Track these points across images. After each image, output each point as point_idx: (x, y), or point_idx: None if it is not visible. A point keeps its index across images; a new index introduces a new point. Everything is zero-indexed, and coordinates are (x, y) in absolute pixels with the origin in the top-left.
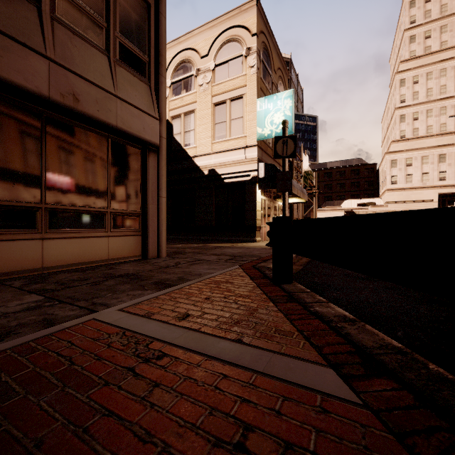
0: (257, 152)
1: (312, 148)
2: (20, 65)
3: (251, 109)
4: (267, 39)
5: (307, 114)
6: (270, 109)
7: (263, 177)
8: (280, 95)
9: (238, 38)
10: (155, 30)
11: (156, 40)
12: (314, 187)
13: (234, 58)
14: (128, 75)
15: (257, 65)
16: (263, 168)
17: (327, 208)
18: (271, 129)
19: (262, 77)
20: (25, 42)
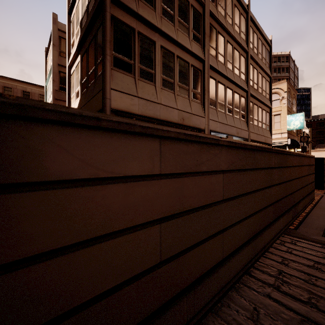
0: (287, 135)
1: (306, 110)
2: (263, 139)
3: (284, 119)
4: (289, 88)
5: (302, 88)
6: (293, 119)
7: (289, 144)
8: (298, 115)
9: (277, 93)
10: (270, 118)
11: (270, 120)
12: (309, 137)
13: (275, 100)
14: (267, 131)
15: (286, 103)
16: (289, 141)
17: (319, 149)
18: (294, 127)
19: (288, 105)
20: (263, 135)
